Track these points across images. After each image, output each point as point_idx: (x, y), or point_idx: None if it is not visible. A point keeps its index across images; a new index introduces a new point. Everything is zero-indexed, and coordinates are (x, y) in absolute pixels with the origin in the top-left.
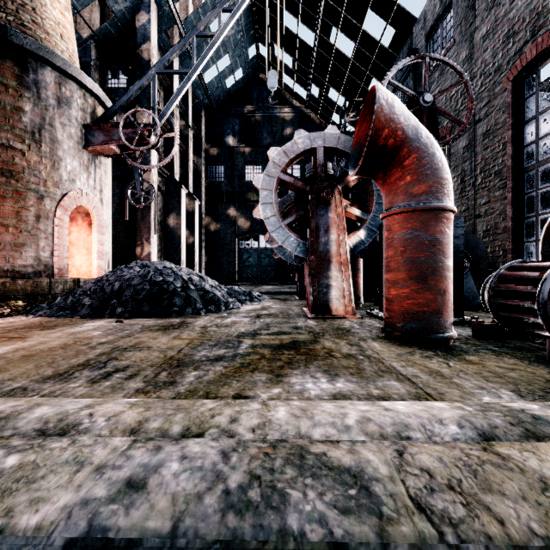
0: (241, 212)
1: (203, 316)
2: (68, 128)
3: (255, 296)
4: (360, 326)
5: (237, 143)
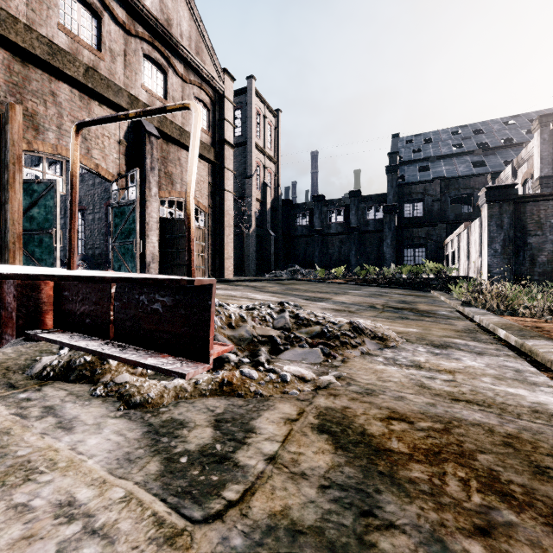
0: None
1: None
2: None
3: None
4: None
5: None
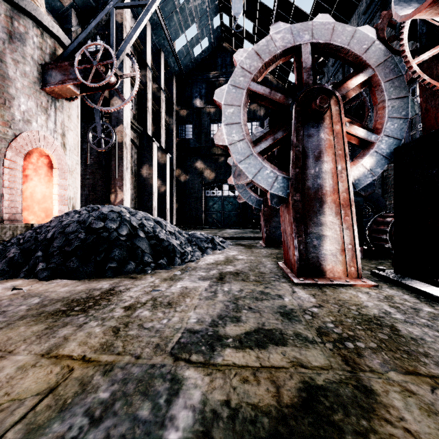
0: (207, 165)
1: (147, 276)
2: (22, 65)
3: (218, 242)
4: (401, 313)
5: (204, 105)
